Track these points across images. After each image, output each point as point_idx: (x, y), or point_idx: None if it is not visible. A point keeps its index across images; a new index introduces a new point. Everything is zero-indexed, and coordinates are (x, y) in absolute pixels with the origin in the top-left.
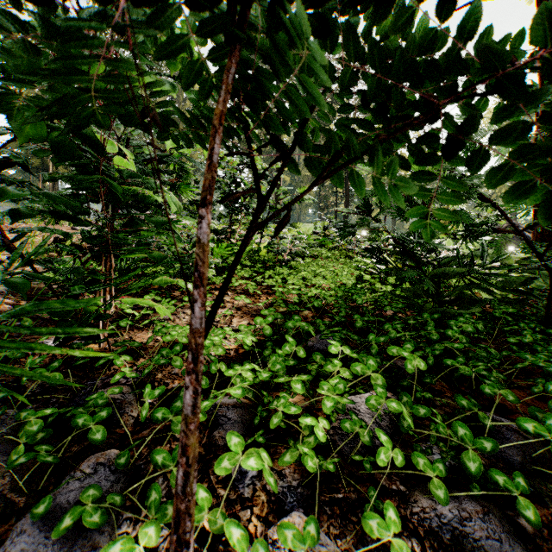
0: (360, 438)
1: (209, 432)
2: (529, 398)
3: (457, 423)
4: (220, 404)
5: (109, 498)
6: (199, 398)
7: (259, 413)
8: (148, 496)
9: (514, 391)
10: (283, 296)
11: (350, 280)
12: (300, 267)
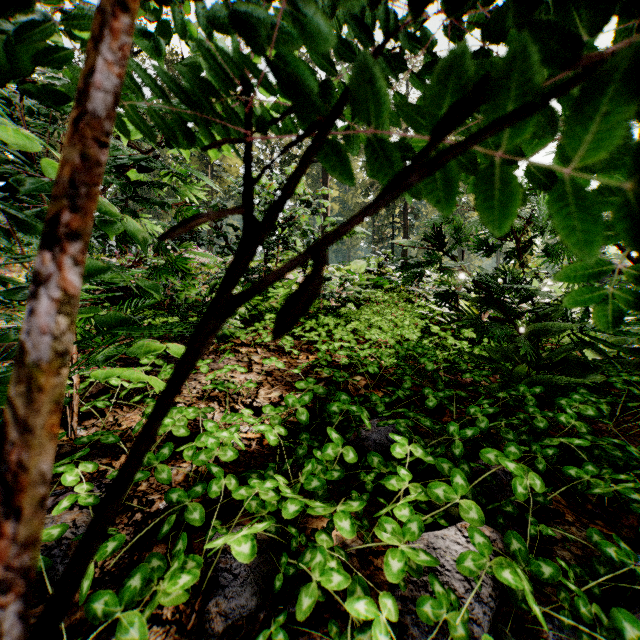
0: (450, 632)
1: (201, 601)
2: None
3: (620, 613)
4: (223, 548)
5: None
6: None
7: (282, 568)
8: None
9: None
10: (327, 357)
11: (415, 334)
12: (350, 316)
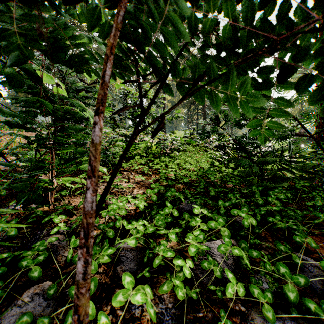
0: (214, 273)
1: (114, 267)
2: (323, 243)
3: (279, 264)
4: (122, 248)
5: (39, 320)
6: (87, 269)
7: (147, 254)
8: (66, 320)
9: (312, 237)
10: (165, 175)
11: (206, 165)
12: (176, 157)
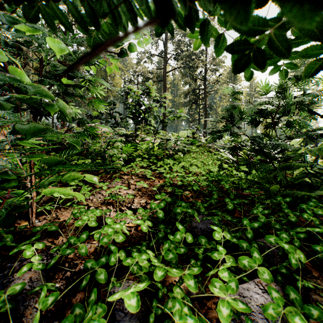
0: None
1: None
2: None
3: None
4: None
5: None
6: None
7: (154, 309)
8: None
9: None
10: (170, 181)
11: (215, 169)
12: (180, 159)
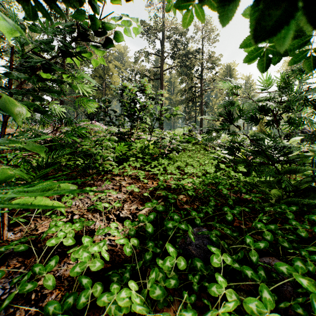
0: None
1: None
2: None
3: None
4: None
5: None
6: None
7: None
8: None
9: None
10: (164, 184)
11: (212, 169)
12: (176, 158)
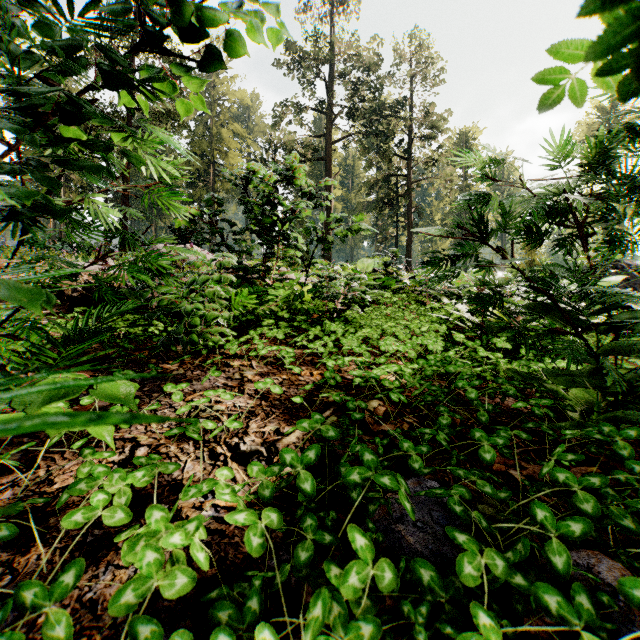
0: None
1: None
2: None
3: None
4: None
5: None
6: None
7: None
8: None
9: None
10: (336, 376)
11: (439, 345)
12: (360, 321)
